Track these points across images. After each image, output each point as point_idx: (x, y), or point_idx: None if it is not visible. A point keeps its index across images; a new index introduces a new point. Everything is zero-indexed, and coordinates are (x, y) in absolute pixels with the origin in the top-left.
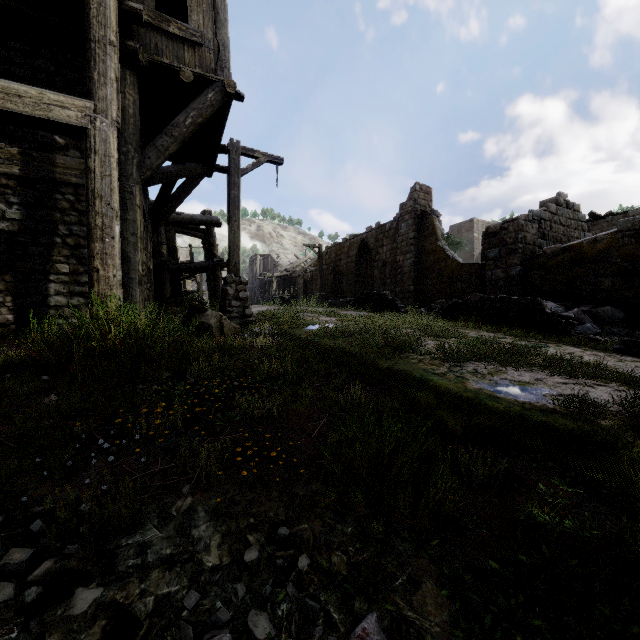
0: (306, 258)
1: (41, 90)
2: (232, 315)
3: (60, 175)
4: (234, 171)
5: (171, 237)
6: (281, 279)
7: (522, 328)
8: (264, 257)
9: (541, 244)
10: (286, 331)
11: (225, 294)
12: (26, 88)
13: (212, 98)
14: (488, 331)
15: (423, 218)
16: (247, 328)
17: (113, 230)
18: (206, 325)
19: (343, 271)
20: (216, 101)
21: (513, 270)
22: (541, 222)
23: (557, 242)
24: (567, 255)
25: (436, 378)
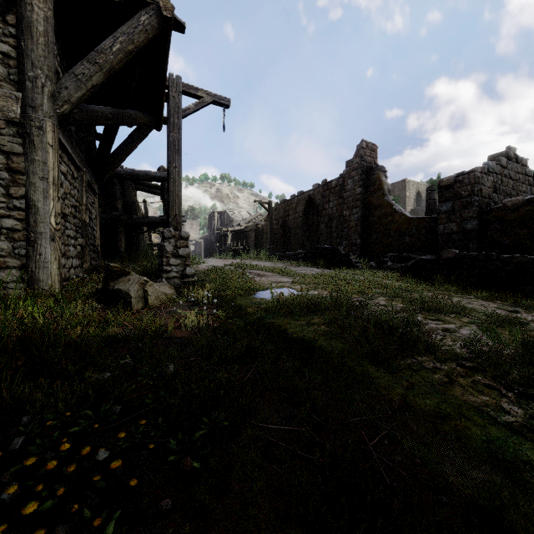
0: (257, 214)
1: None
2: (170, 275)
3: None
4: (173, 110)
5: (128, 193)
6: (235, 233)
7: (518, 293)
8: (221, 214)
9: (493, 197)
10: (229, 300)
11: (162, 251)
12: None
13: (145, 22)
14: (483, 298)
15: (369, 174)
16: (184, 293)
17: None
18: (124, 294)
19: (291, 225)
20: (150, 26)
21: (469, 224)
22: (493, 175)
23: (507, 196)
24: (532, 207)
25: (533, 452)
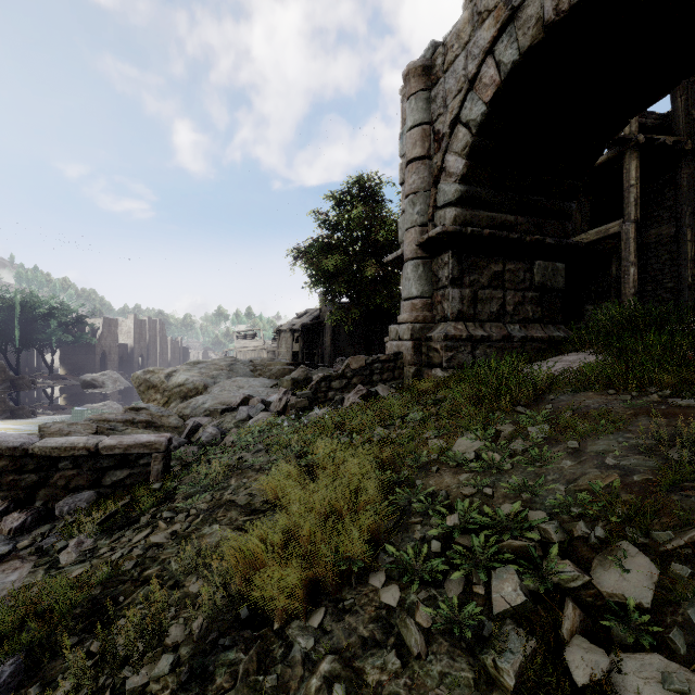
0: None
1: (606, 225)
2: None
3: (647, 241)
4: None
5: None
6: None
7: None
8: None
9: None
10: None
11: None
12: (602, 227)
13: None
14: None
15: None
16: None
17: (629, 272)
18: None
19: None
20: None
21: None
22: None
23: None
24: None
25: None
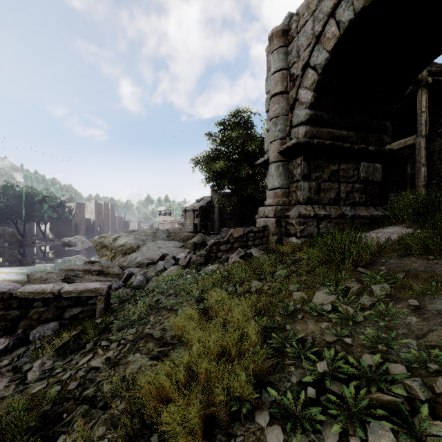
0: None
1: (404, 139)
2: None
3: (432, 149)
4: None
5: None
6: None
7: None
8: None
9: None
10: None
11: None
12: (401, 141)
13: None
14: None
15: None
16: None
17: (421, 170)
18: None
19: None
20: None
21: None
22: None
23: None
24: None
25: None
